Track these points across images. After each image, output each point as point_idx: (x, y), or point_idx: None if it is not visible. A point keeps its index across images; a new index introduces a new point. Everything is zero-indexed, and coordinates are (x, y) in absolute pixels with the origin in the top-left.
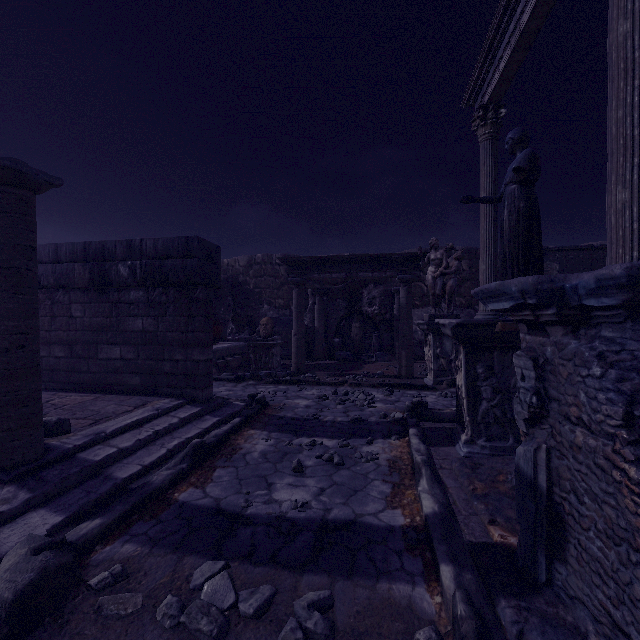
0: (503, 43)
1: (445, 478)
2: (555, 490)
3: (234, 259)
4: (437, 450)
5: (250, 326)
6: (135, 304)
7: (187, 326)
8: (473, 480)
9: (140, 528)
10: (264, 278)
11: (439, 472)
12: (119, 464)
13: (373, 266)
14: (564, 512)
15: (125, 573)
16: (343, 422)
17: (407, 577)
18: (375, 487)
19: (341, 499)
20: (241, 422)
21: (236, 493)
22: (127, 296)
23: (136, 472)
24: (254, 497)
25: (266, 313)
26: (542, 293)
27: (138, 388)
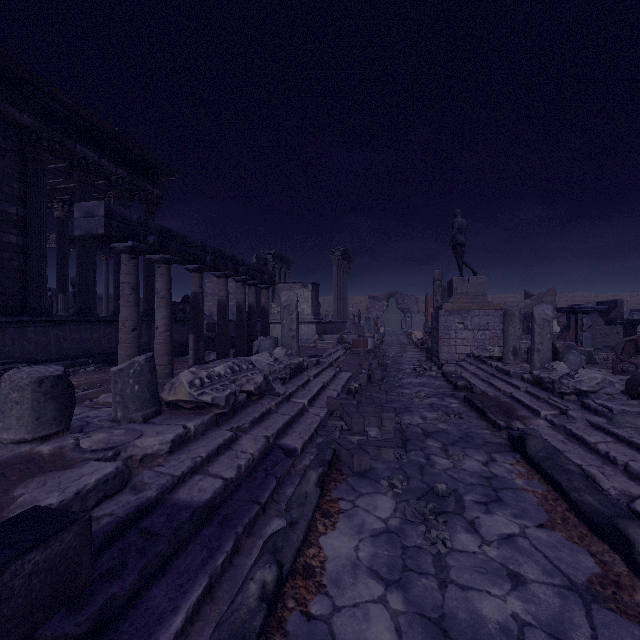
0: None
1: None
2: None
3: None
4: None
5: None
6: None
7: None
8: None
9: None
10: None
11: None
12: None
13: None
14: None
15: None
16: None
17: None
18: None
19: None
20: None
21: None
22: None
23: None
24: None
25: None
26: None
27: None
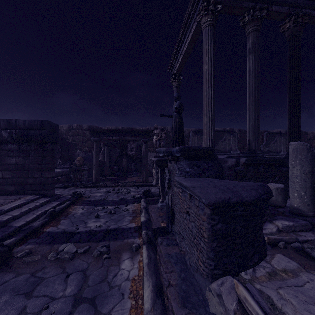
0: (180, 53)
1: (152, 213)
2: (172, 205)
3: (60, 126)
4: (151, 206)
5: (70, 161)
6: (11, 151)
7: (41, 161)
8: (160, 212)
9: (32, 241)
10: (77, 136)
11: (150, 212)
12: (14, 221)
13: (131, 134)
14: (174, 211)
15: (31, 252)
16: (116, 200)
17: (133, 237)
18: (126, 218)
19: (114, 223)
20: (70, 203)
21: (71, 226)
22: (6, 147)
23: (24, 223)
24: (79, 226)
25: (79, 154)
26: (167, 152)
27: (13, 192)
